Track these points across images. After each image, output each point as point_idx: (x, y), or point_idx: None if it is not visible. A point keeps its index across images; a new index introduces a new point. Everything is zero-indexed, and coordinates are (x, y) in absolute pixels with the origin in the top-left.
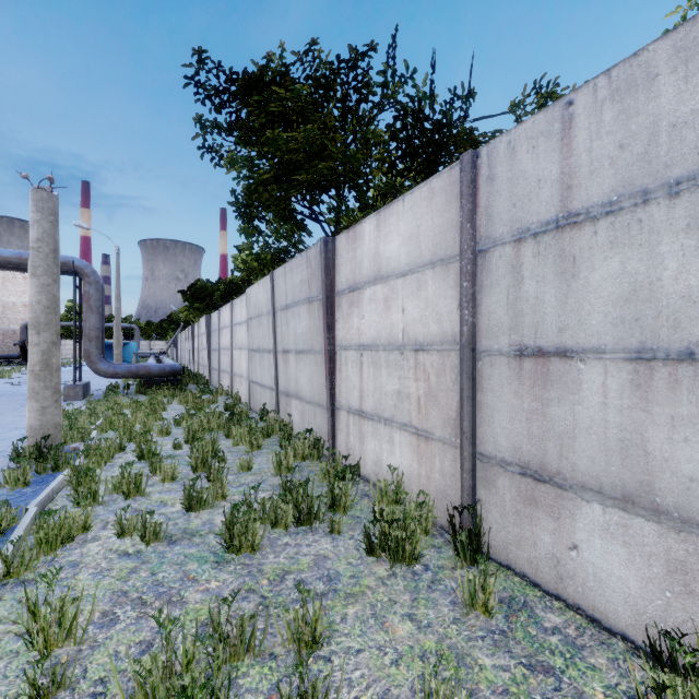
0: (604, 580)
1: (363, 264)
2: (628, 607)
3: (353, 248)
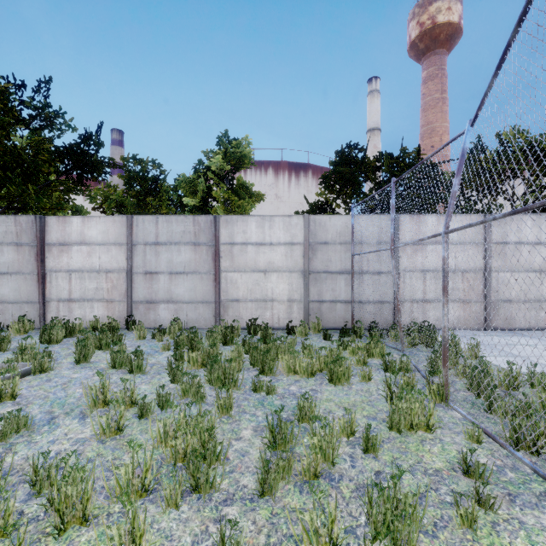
0: (165, 319)
1: (72, 235)
2: (169, 322)
3: (63, 226)
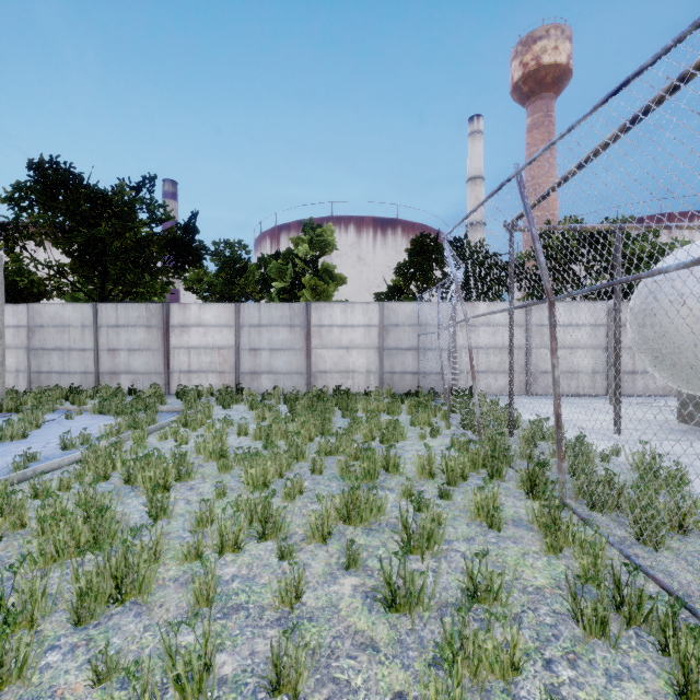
0: (266, 387)
1: (191, 319)
2: (269, 389)
3: (184, 311)
